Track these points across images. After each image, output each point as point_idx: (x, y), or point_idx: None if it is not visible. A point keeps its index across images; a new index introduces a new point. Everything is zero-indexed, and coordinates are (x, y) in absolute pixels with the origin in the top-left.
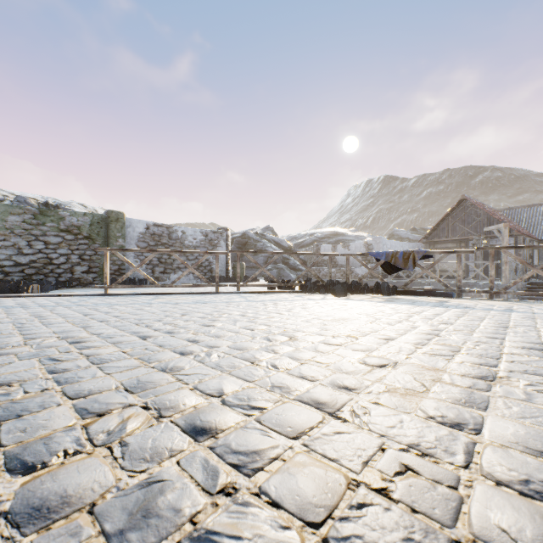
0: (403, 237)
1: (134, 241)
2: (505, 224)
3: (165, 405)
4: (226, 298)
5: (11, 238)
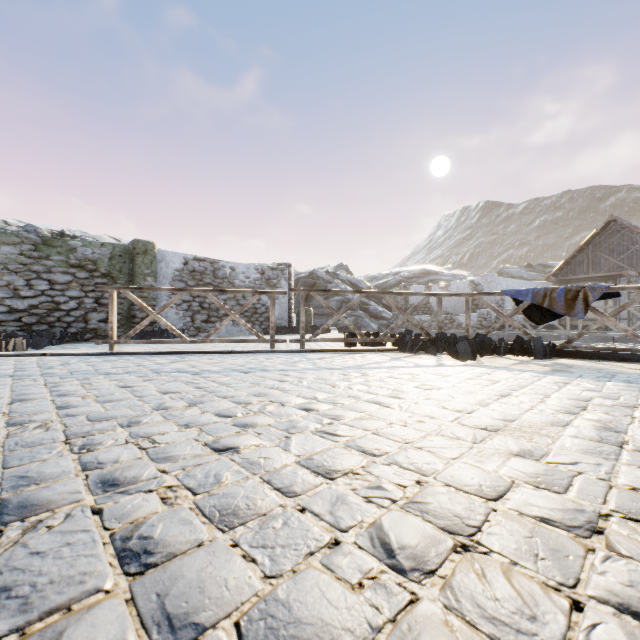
0: (515, 276)
1: (168, 280)
2: None
3: None
4: (282, 361)
5: (4, 276)
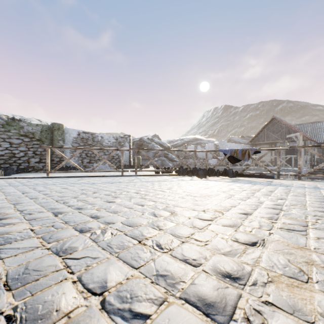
0: (236, 141)
1: (70, 142)
2: (300, 133)
3: (36, 312)
4: (127, 179)
5: None
